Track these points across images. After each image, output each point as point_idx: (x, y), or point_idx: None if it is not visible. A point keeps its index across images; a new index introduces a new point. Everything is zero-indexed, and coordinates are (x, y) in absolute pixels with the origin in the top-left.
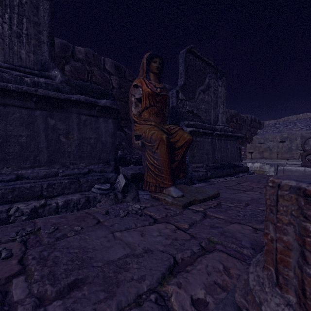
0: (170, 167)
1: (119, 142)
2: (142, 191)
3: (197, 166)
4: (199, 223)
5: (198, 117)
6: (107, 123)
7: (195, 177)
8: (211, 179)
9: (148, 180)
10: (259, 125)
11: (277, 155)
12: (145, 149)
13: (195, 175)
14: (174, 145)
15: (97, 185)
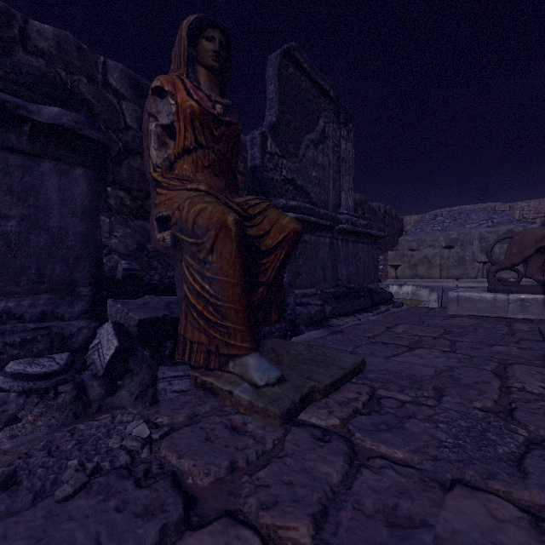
0: (246, 301)
1: (140, 243)
2: (170, 368)
3: (304, 295)
4: (347, 505)
5: (306, 195)
6: (69, 179)
7: (302, 318)
8: (332, 320)
9: (190, 336)
10: (397, 221)
11: (440, 271)
12: (183, 255)
13: (302, 314)
14: (257, 243)
15: (15, 364)
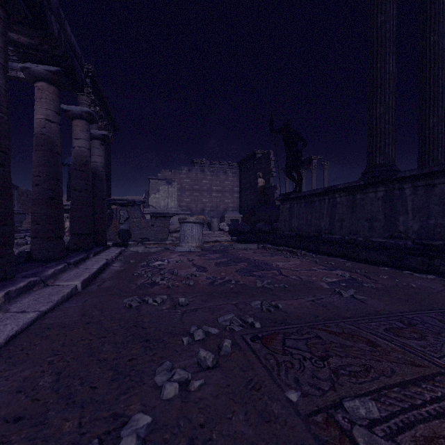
0: None
1: None
2: None
3: None
4: None
5: None
6: None
7: None
8: None
9: None
10: None
11: None
12: None
13: None
14: None
15: None
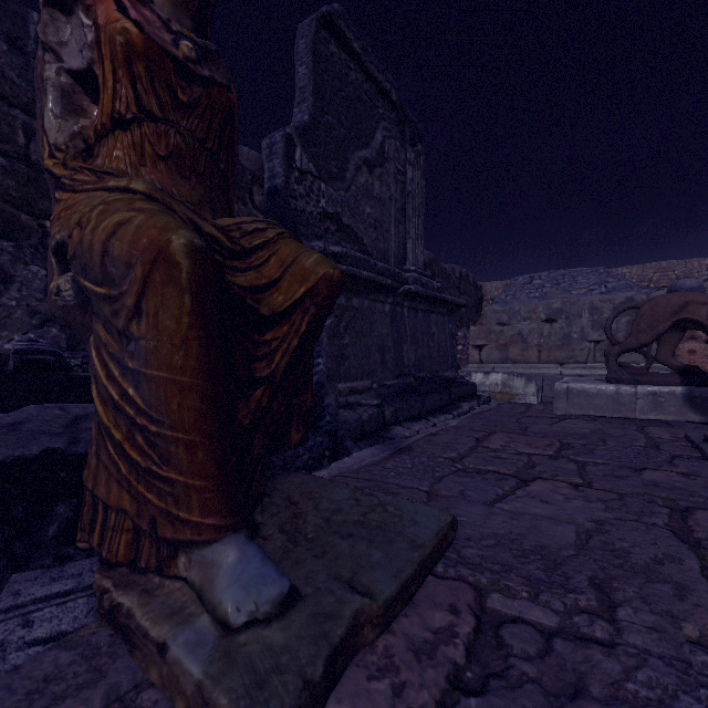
0: (214, 423)
1: None
2: (44, 575)
3: (352, 390)
4: None
5: (356, 240)
6: None
7: (348, 428)
8: (394, 428)
9: (102, 494)
10: (475, 289)
11: (538, 353)
12: None
13: (348, 421)
14: (250, 300)
15: None
